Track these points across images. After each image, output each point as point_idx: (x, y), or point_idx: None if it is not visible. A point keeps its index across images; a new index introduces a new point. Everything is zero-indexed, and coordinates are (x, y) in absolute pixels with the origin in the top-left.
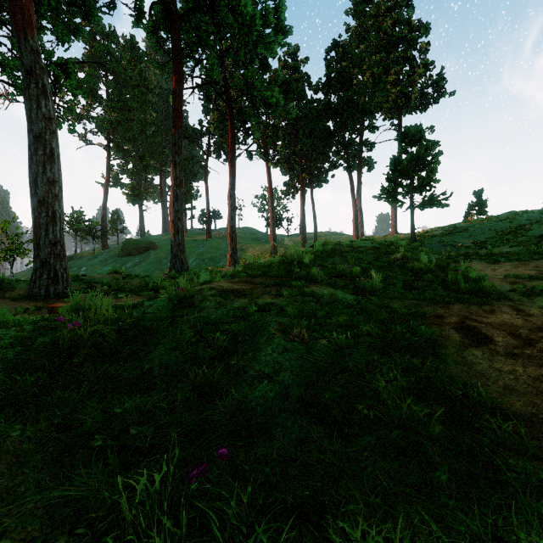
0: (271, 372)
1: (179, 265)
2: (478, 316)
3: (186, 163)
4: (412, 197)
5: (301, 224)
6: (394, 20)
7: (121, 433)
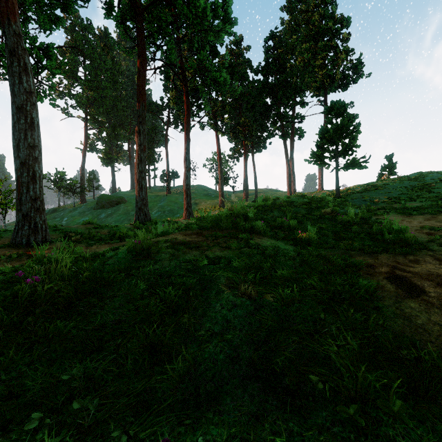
0: (221, 331)
1: (143, 216)
2: (404, 265)
3: (150, 132)
4: (337, 160)
5: (244, 182)
6: (320, 15)
7: (64, 403)
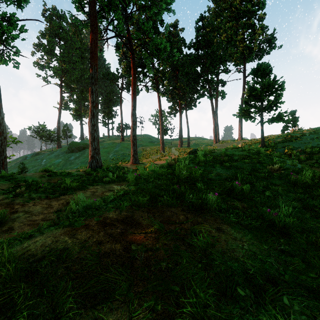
0: None
1: (95, 163)
2: None
3: (108, 95)
4: (262, 114)
5: (179, 132)
6: None
7: None
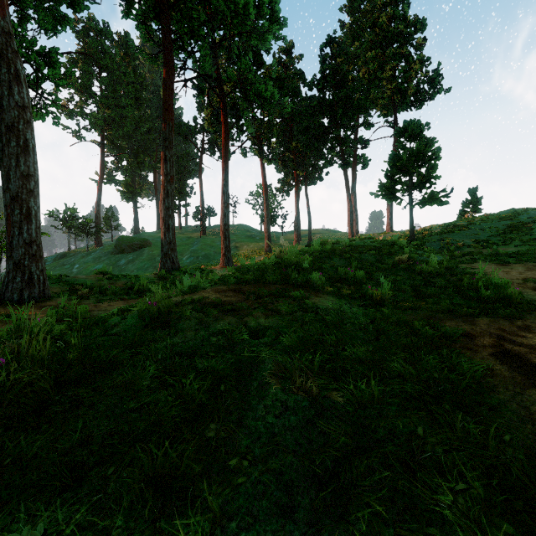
0: (265, 455)
1: (170, 264)
2: (513, 334)
3: (180, 160)
4: (411, 194)
5: (296, 221)
6: (389, 16)
7: None
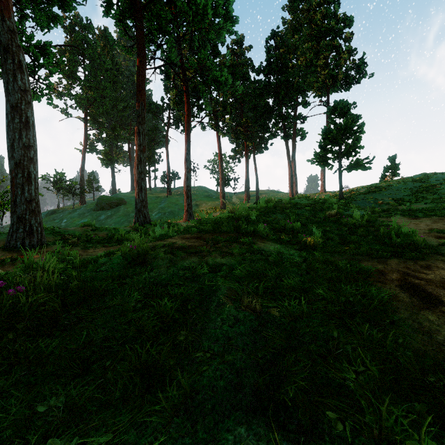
0: (221, 351)
1: (142, 218)
2: (416, 271)
3: (150, 133)
4: (340, 161)
5: (246, 184)
6: (323, 14)
7: (38, 442)
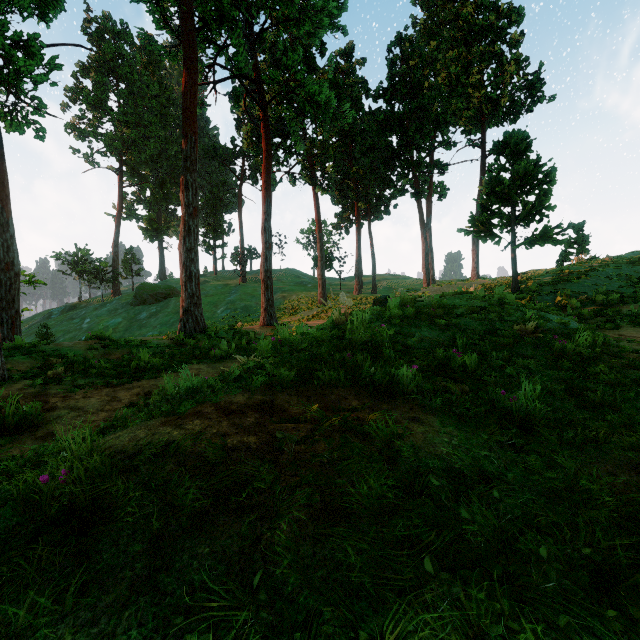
0: None
1: (192, 324)
2: None
3: (215, 190)
4: (514, 230)
5: (357, 265)
6: (476, 5)
7: None
